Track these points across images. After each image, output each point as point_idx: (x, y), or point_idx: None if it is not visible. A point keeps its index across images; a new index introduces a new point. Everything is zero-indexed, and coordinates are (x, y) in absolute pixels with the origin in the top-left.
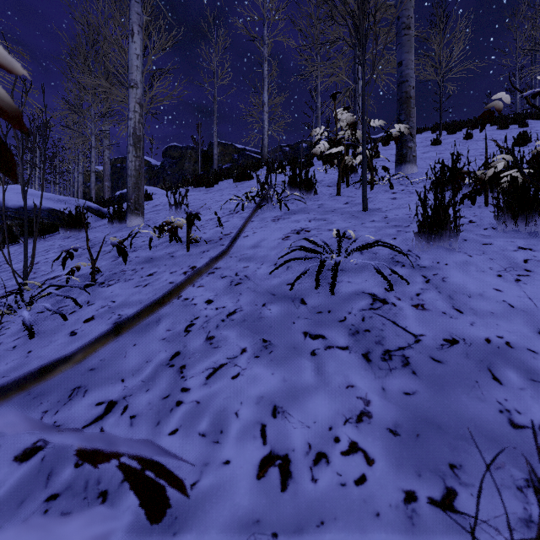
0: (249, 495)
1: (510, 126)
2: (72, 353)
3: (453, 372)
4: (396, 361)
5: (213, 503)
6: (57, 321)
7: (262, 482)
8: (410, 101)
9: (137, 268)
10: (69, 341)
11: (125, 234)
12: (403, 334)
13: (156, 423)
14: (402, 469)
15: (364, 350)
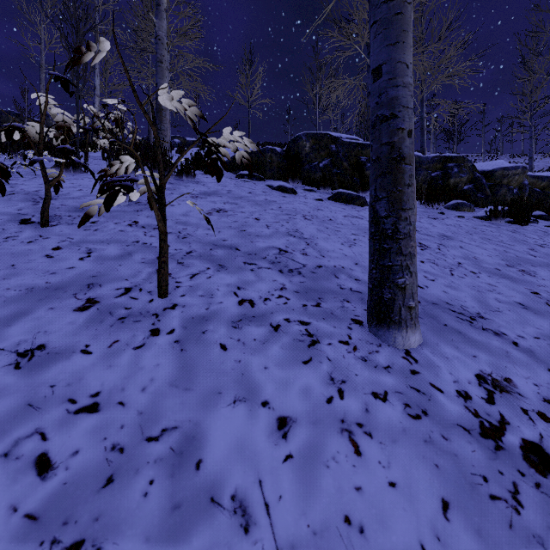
0: None
1: None
2: None
3: None
4: None
5: None
6: None
7: None
8: (162, 112)
9: None
10: None
11: None
12: None
13: None
14: None
15: None
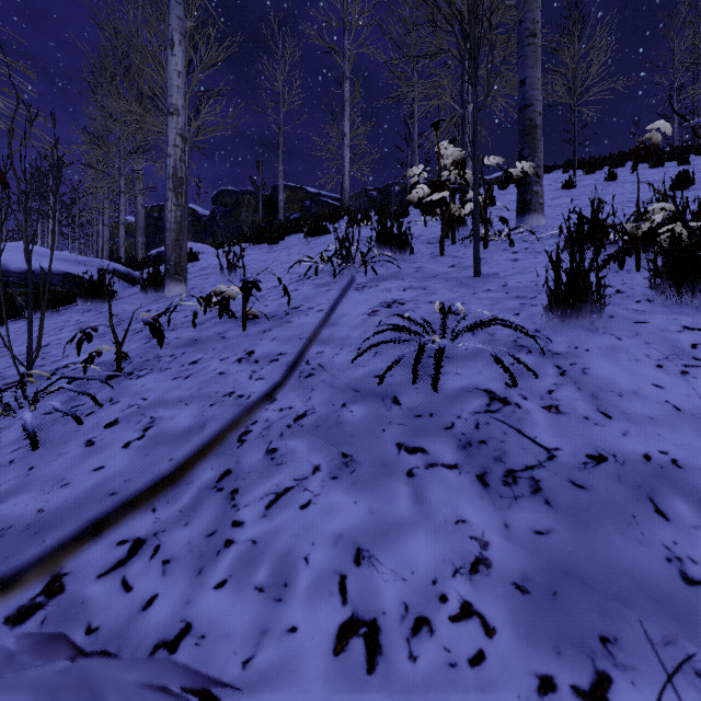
0: (323, 679)
1: (665, 163)
2: (20, 569)
3: (601, 502)
4: (523, 486)
5: (273, 689)
6: (70, 425)
7: (341, 659)
8: (536, 131)
9: (176, 353)
10: (84, 453)
11: (162, 307)
12: (532, 447)
13: (197, 572)
14: (534, 643)
15: (478, 470)
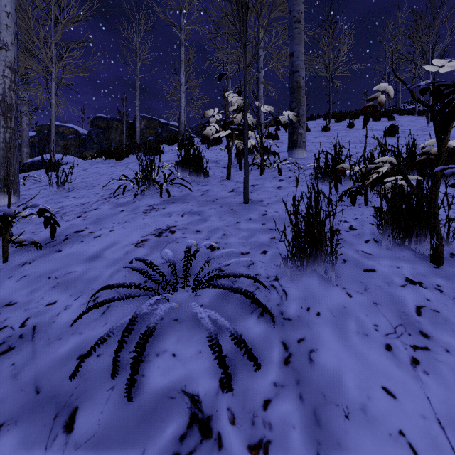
0: None
1: (381, 118)
2: None
3: None
4: None
5: None
6: None
7: None
8: (300, 90)
9: None
10: None
11: None
12: None
13: None
14: None
15: None
